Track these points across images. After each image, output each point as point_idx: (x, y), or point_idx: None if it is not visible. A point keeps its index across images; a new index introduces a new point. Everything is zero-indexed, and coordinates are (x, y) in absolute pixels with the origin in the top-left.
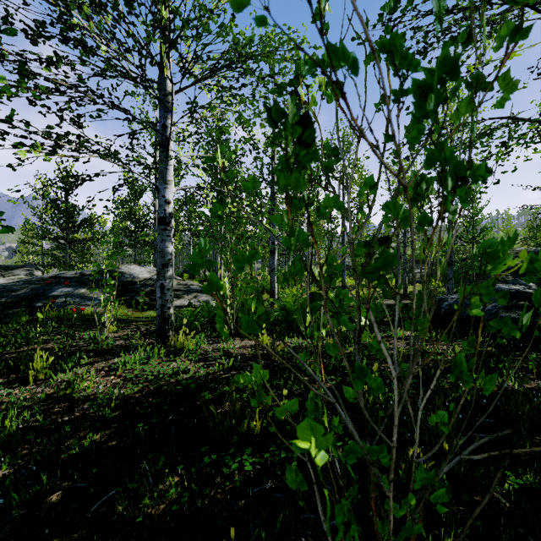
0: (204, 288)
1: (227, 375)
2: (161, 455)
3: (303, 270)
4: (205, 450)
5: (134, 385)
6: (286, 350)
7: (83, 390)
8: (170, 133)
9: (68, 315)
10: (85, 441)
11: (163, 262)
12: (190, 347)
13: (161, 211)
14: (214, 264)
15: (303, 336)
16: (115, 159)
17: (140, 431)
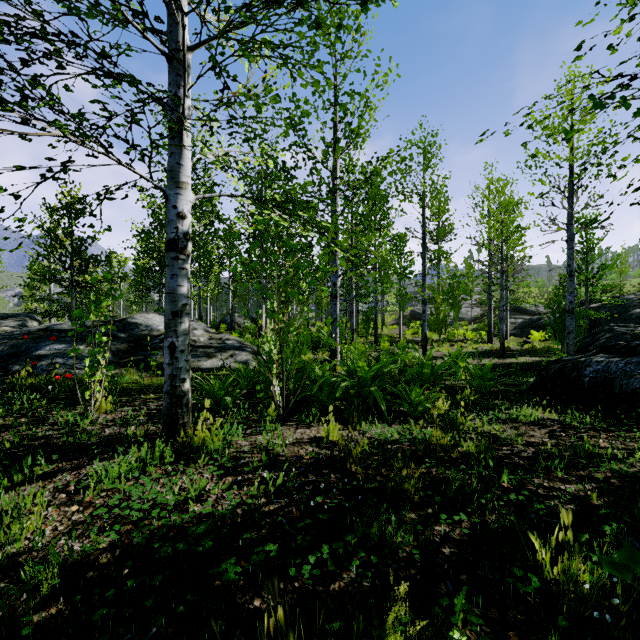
0: None
1: (273, 507)
2: None
3: None
4: None
5: (104, 534)
6: (368, 450)
7: (7, 545)
8: (183, 105)
9: (50, 384)
10: None
11: (174, 309)
12: (215, 444)
13: (170, 230)
14: None
15: (386, 418)
16: (88, 139)
17: None
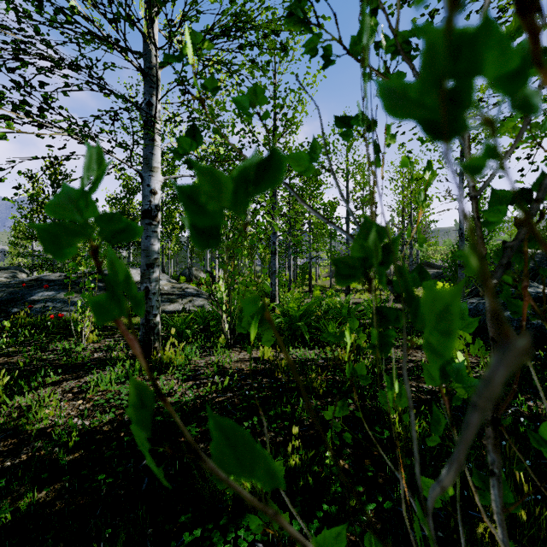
0: (94, 304)
1: (221, 399)
2: (119, 534)
3: (395, 249)
4: (186, 519)
5: (104, 414)
6: None
7: (38, 422)
8: (155, 110)
9: (45, 322)
10: (24, 502)
11: (148, 262)
12: (179, 362)
13: (145, 203)
14: (131, 227)
15: (309, 345)
16: (87, 137)
17: (101, 485)
